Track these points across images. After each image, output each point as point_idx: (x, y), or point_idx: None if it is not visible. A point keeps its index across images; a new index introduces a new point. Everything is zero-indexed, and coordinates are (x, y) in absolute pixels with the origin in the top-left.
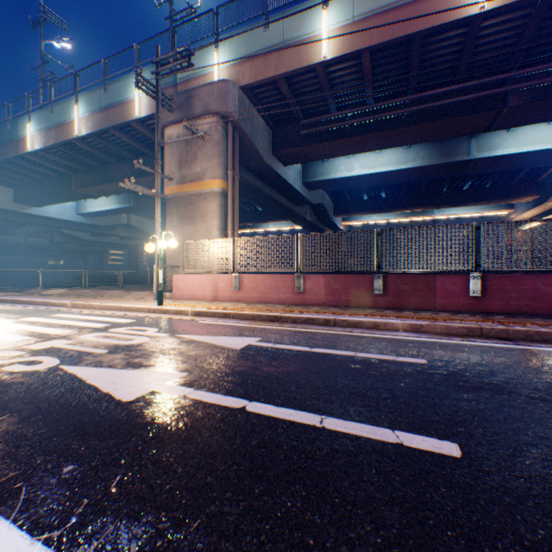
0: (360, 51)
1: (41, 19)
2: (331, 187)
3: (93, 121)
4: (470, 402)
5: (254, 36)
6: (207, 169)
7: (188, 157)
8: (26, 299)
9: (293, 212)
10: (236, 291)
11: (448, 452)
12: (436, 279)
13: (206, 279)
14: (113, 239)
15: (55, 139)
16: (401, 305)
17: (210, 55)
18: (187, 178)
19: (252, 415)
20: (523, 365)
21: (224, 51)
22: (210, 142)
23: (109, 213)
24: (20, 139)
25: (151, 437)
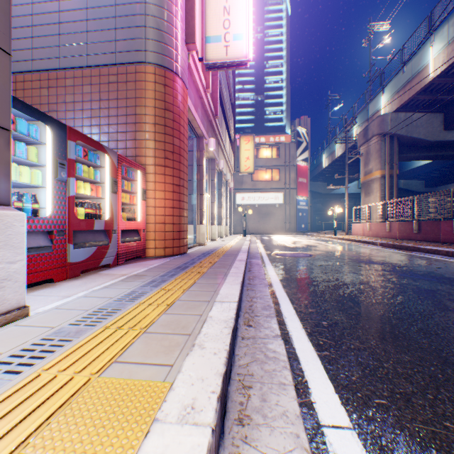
0: (453, 62)
1: (327, 103)
2: None
3: (340, 148)
4: (311, 246)
5: (397, 79)
6: (372, 166)
7: (366, 161)
8: (308, 233)
9: None
10: (368, 231)
11: (290, 246)
12: (440, 223)
13: (360, 225)
14: None
15: (330, 160)
16: (425, 239)
17: (379, 99)
18: (366, 173)
19: (285, 243)
20: (354, 248)
21: (385, 93)
22: (373, 151)
23: None
24: (321, 163)
25: (273, 243)
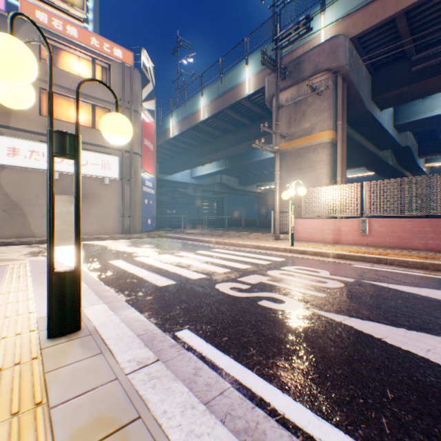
0: None
1: (178, 47)
2: (429, 125)
3: (212, 106)
4: None
5: None
6: (315, 123)
7: (296, 116)
8: (182, 236)
9: (376, 157)
10: (362, 235)
11: None
12: None
13: (325, 223)
14: (207, 194)
15: (187, 125)
16: None
17: (314, 21)
18: (295, 135)
19: None
20: None
21: (330, 11)
22: (318, 98)
23: (210, 175)
24: (166, 130)
25: None
